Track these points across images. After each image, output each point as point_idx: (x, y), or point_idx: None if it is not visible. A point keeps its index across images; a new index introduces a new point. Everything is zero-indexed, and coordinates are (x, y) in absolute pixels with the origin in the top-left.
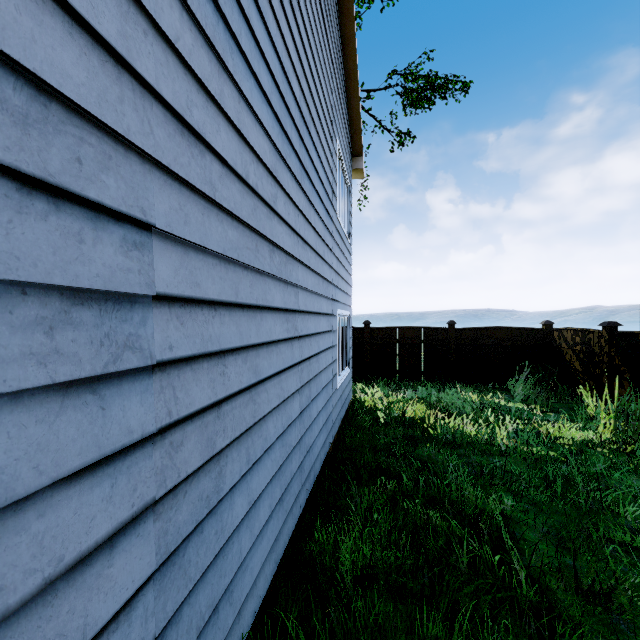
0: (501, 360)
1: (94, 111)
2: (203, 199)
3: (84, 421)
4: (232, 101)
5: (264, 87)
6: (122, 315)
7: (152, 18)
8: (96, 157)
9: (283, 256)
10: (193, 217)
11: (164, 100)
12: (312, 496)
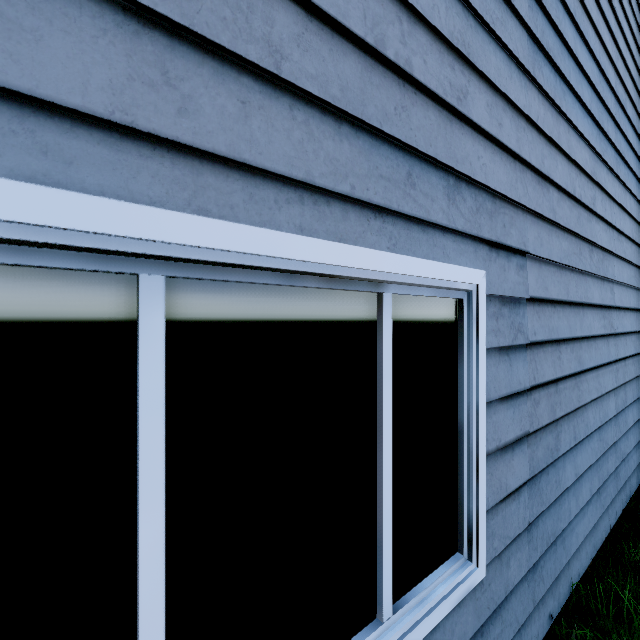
0: None
1: (509, 195)
2: (548, 224)
3: (505, 370)
4: (564, 135)
5: (585, 103)
6: (516, 311)
7: (526, 117)
8: (508, 220)
9: (599, 253)
10: (544, 239)
11: (531, 166)
12: (628, 511)
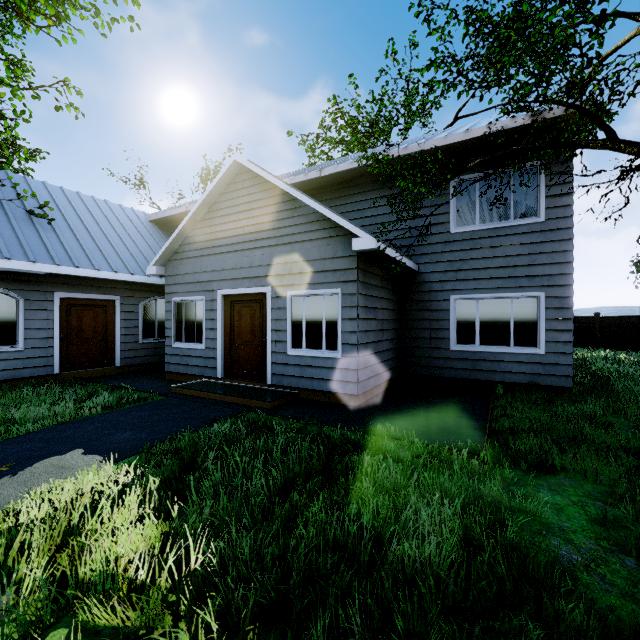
0: (635, 336)
1: None
2: None
3: None
4: None
5: None
6: None
7: None
8: None
9: None
10: None
11: None
12: None
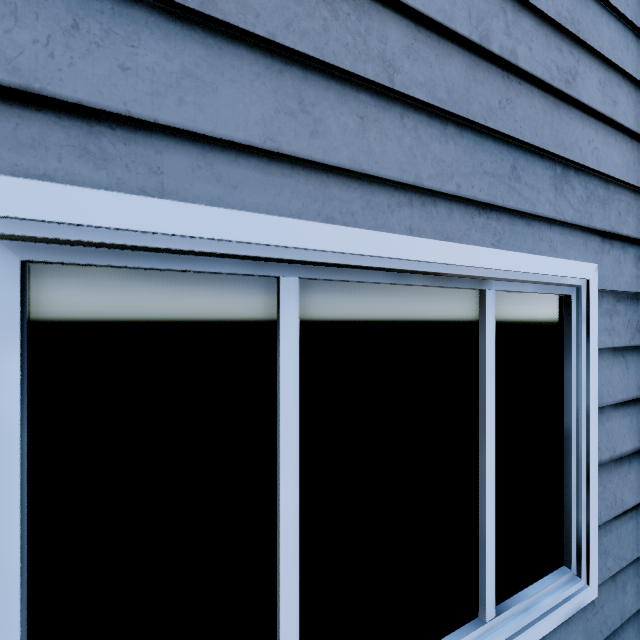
0: None
1: (625, 179)
2: None
3: (620, 373)
4: None
5: None
6: (633, 308)
7: None
8: (624, 207)
9: None
10: None
11: None
12: None
